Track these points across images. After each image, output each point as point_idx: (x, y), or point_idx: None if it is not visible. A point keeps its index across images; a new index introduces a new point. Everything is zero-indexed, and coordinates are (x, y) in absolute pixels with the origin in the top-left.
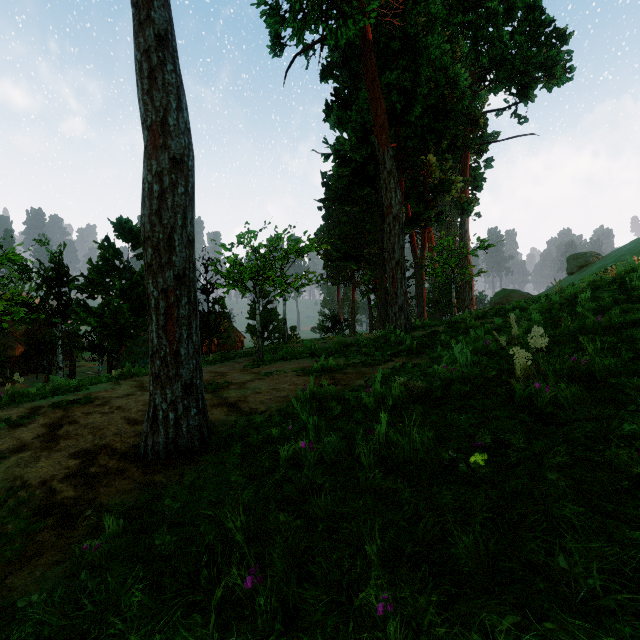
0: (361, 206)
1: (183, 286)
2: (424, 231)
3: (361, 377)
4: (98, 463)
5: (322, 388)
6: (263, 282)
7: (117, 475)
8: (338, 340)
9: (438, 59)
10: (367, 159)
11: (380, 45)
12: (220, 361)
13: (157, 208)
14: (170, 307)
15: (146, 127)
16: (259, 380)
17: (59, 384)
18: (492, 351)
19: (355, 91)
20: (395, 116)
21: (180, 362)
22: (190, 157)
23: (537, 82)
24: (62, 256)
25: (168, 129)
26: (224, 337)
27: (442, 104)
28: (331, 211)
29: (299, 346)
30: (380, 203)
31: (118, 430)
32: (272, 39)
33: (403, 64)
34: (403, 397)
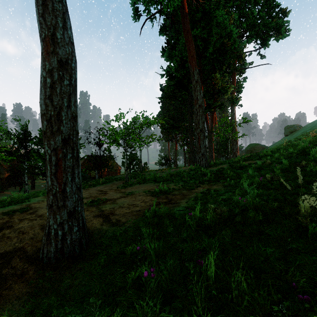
0: (180, 101)
1: (68, 146)
2: (213, 113)
3: (183, 198)
4: (10, 265)
5: (160, 209)
6: (128, 140)
7: (19, 277)
8: (169, 172)
9: (221, 22)
10: (183, 76)
11: (191, 15)
12: (105, 183)
13: (49, 94)
14: (59, 160)
15: (41, 39)
16: (124, 198)
17: (14, 198)
18: (263, 183)
19: (177, 41)
20: (198, 53)
21: (66, 197)
22: (73, 61)
23: (270, 37)
24: (27, 127)
25: (56, 41)
26: (110, 168)
27: (223, 47)
28: (165, 104)
29: (148, 174)
30: (190, 99)
31: (33, 235)
32: (134, 12)
33: (203, 25)
34: (214, 220)
